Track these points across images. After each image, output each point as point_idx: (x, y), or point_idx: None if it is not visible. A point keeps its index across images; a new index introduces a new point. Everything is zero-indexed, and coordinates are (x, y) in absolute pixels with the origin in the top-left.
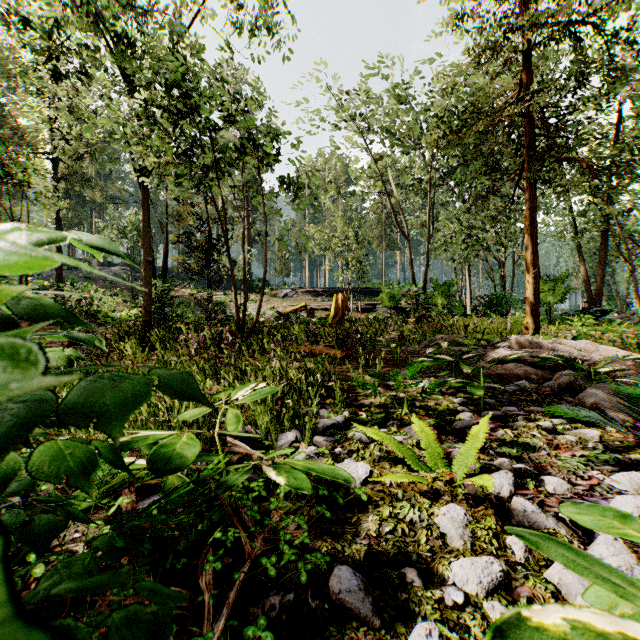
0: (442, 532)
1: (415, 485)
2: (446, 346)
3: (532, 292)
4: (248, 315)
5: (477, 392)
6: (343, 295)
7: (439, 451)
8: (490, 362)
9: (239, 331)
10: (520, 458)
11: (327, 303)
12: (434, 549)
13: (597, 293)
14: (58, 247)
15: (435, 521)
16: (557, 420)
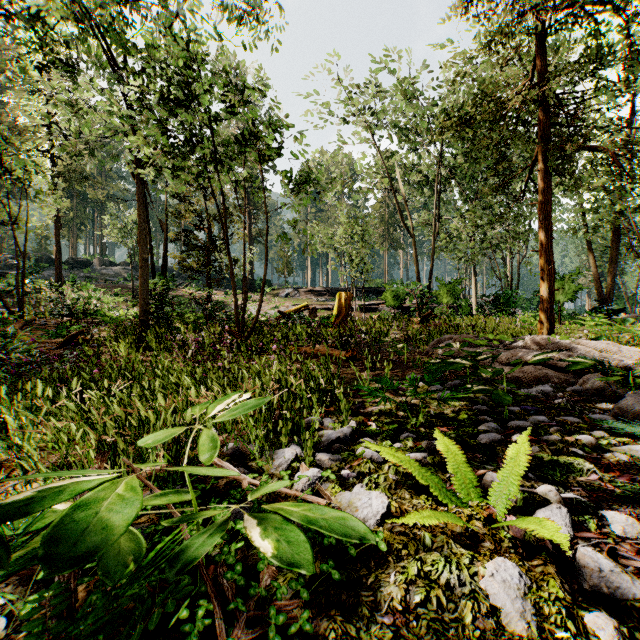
0: (493, 605)
1: (445, 524)
2: (459, 347)
3: (547, 290)
4: (249, 315)
5: (504, 400)
6: (346, 294)
7: (470, 477)
8: (505, 364)
9: (238, 331)
10: (567, 484)
11: (329, 303)
12: (486, 635)
13: (608, 292)
14: (58, 246)
15: (480, 585)
16: (597, 433)
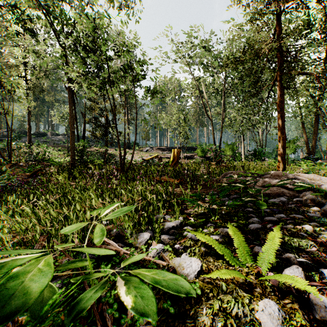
0: None
1: (233, 277)
2: (237, 177)
3: (282, 147)
4: (127, 160)
5: (263, 206)
6: (177, 150)
7: (246, 249)
8: (260, 186)
9: (121, 169)
10: (299, 253)
11: (168, 154)
12: None
13: (312, 149)
14: (29, 125)
15: (256, 316)
16: (312, 223)
